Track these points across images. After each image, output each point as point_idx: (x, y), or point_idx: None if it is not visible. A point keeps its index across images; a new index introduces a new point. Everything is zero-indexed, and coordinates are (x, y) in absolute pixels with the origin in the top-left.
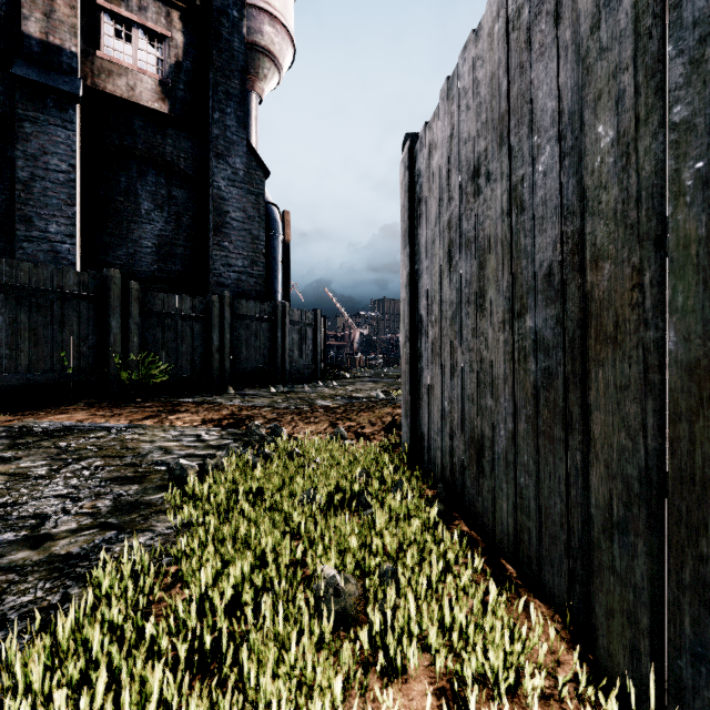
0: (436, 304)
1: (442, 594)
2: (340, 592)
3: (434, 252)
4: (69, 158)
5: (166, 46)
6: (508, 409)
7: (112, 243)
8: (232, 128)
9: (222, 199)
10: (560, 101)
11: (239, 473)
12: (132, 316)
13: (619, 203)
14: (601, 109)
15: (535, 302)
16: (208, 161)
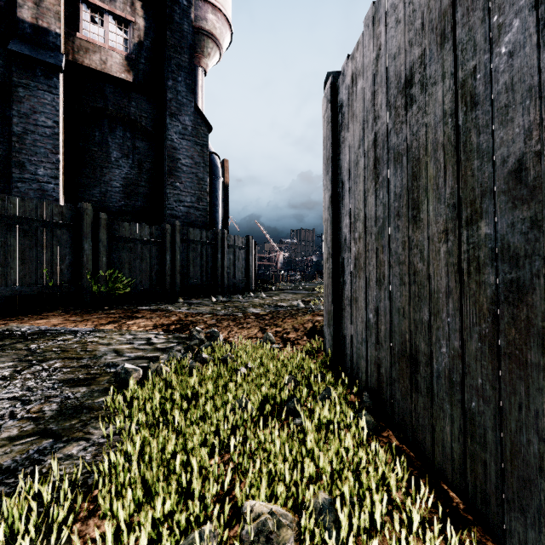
0: (360, 221)
1: (392, 544)
2: (272, 543)
3: (357, 173)
4: (53, 116)
5: (131, 29)
6: (453, 325)
7: (88, 184)
8: (182, 92)
9: (174, 148)
10: None
11: (175, 378)
12: (101, 240)
13: None
14: None
15: (494, 205)
16: (163, 119)
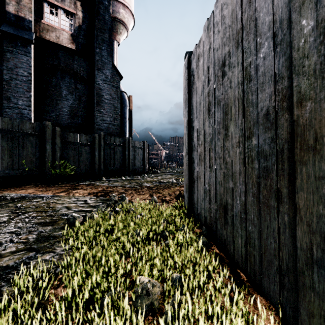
0: (201, 135)
1: (207, 293)
2: (149, 293)
3: (200, 109)
4: (28, 69)
5: (74, 18)
6: (242, 189)
7: (49, 110)
8: (105, 56)
9: (100, 89)
10: (274, 15)
11: (101, 220)
12: (57, 144)
13: (318, 64)
14: (304, 10)
15: (258, 130)
16: (93, 71)
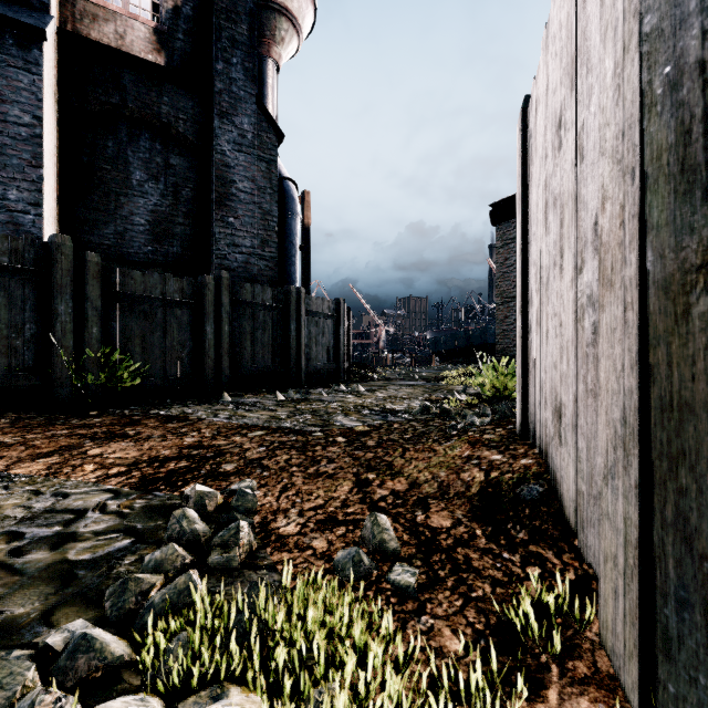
0: None
1: None
2: None
3: None
4: (33, 108)
5: None
6: None
7: (97, 219)
8: (238, 81)
9: (226, 166)
10: None
11: None
12: (89, 299)
13: None
14: None
15: None
16: (211, 123)
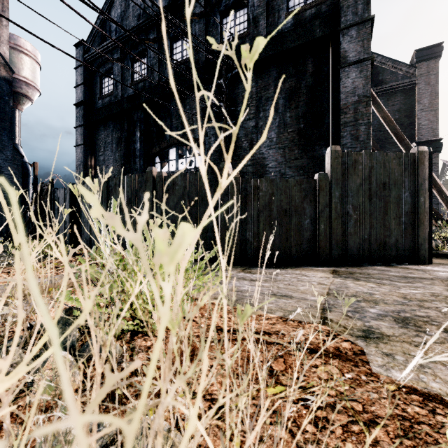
0: None
1: None
2: None
3: None
4: None
5: None
6: None
7: None
8: (5, 140)
9: (1, 167)
10: None
11: None
12: None
13: None
14: None
15: None
16: None
